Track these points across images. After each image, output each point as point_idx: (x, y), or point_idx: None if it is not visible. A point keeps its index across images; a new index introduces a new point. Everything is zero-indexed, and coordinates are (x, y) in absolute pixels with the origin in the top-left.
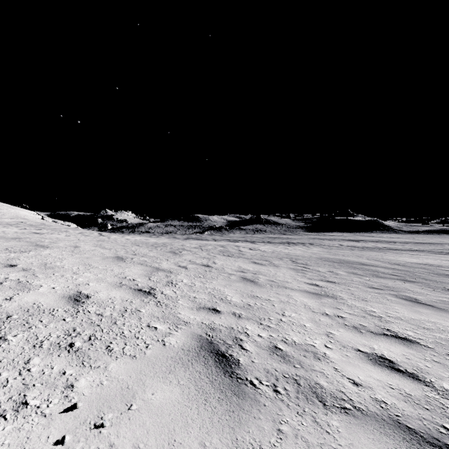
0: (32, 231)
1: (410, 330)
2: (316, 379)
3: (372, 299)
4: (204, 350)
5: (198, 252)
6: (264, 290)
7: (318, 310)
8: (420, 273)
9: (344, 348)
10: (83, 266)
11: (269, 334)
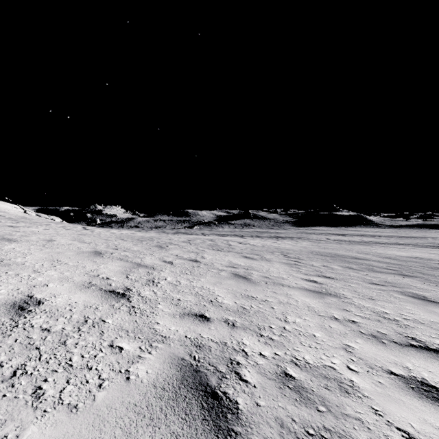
0: (7, 224)
1: (437, 338)
2: (354, 434)
3: (378, 297)
4: (186, 386)
5: (186, 247)
6: (259, 288)
7: (325, 313)
8: (415, 267)
9: (373, 370)
10: (49, 263)
11: (274, 352)
